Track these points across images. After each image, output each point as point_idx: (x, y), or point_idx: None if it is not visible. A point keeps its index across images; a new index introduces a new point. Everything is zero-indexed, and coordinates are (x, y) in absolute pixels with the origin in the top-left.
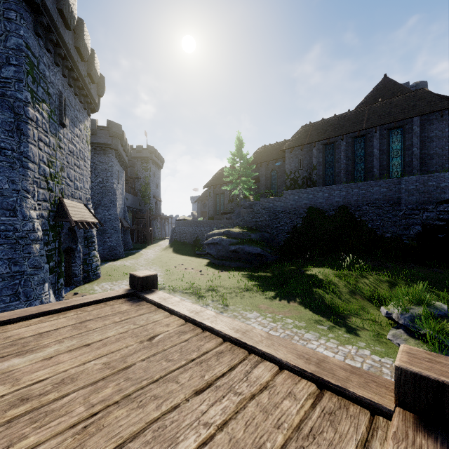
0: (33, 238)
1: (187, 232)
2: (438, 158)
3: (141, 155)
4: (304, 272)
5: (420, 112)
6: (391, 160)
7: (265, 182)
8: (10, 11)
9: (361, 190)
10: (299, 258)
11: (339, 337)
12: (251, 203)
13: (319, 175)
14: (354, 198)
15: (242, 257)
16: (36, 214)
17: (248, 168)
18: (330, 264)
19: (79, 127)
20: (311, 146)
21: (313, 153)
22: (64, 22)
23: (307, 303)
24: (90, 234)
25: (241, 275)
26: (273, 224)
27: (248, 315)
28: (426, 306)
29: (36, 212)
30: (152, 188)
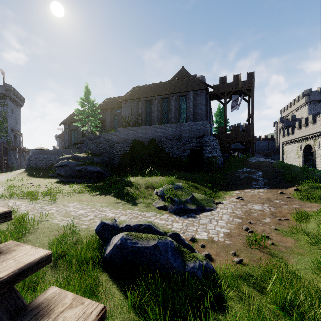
0: None
1: (42, 159)
2: (201, 115)
3: None
4: (124, 179)
5: (193, 89)
6: (181, 114)
7: (110, 123)
8: None
9: (163, 129)
10: (126, 173)
11: (125, 207)
12: (96, 137)
13: (143, 120)
14: (159, 134)
15: (86, 175)
16: None
17: (95, 111)
18: (142, 174)
19: None
20: (139, 101)
21: (140, 106)
22: None
23: (117, 195)
24: None
25: (81, 185)
26: (111, 151)
27: (69, 204)
28: (172, 184)
29: None
30: (10, 122)
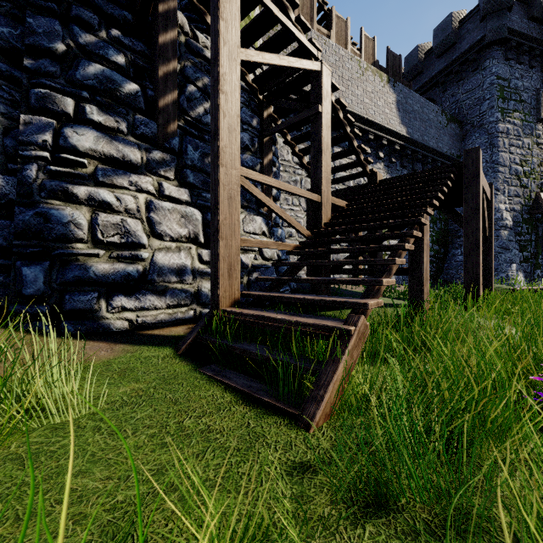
0: (500, 225)
1: None
2: None
3: None
4: None
5: None
6: None
7: None
8: (485, 62)
9: None
10: None
11: None
12: None
13: None
14: None
15: None
16: (504, 207)
17: None
18: None
19: None
20: None
21: None
22: (537, 23)
23: None
24: None
25: None
26: None
27: None
28: None
29: (505, 206)
30: None
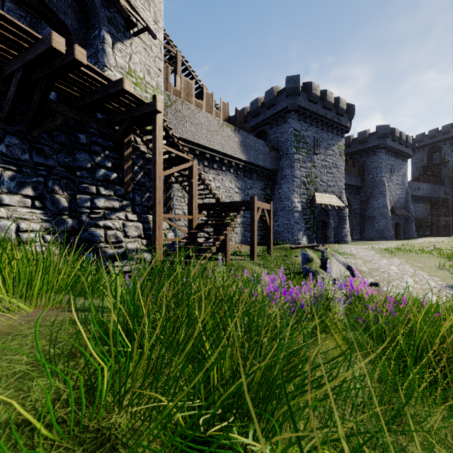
0: (295, 210)
1: None
2: None
3: (448, 135)
4: None
5: None
6: None
7: None
8: (288, 120)
9: None
10: None
11: (430, 270)
12: None
13: None
14: None
15: None
16: (297, 200)
17: None
18: None
19: (332, 149)
20: None
21: None
22: (313, 103)
23: None
24: (341, 215)
25: None
26: None
27: (393, 259)
28: None
29: (298, 200)
30: None
